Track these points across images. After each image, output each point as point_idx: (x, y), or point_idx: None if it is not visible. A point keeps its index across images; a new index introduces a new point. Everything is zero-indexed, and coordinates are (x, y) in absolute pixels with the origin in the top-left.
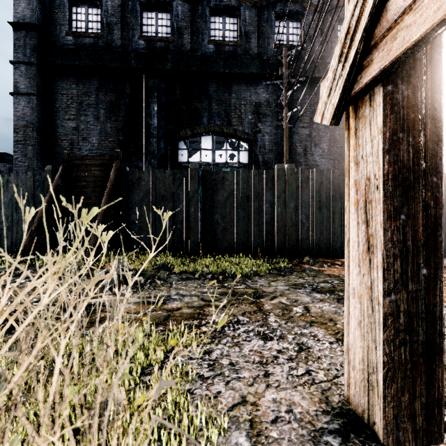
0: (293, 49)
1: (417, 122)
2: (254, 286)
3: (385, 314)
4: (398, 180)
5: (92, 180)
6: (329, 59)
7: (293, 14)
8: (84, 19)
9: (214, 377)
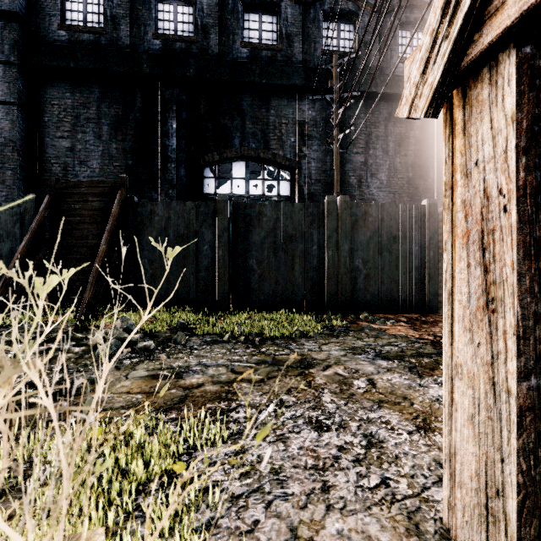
0: (345, 57)
1: None
2: (301, 352)
3: (520, 408)
4: (540, 195)
5: (89, 214)
6: (388, 71)
7: (345, 15)
8: (82, 9)
9: (248, 495)
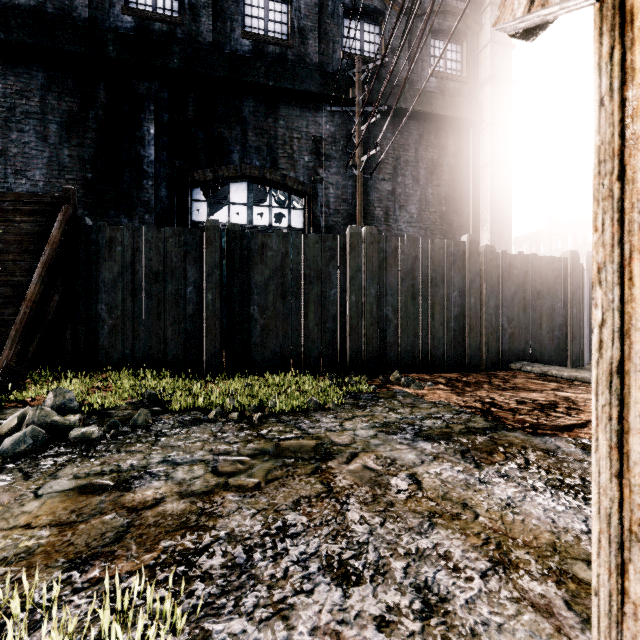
0: (369, 63)
1: None
2: (316, 433)
3: None
4: None
5: (16, 240)
6: (419, 85)
7: (369, 13)
8: None
9: None
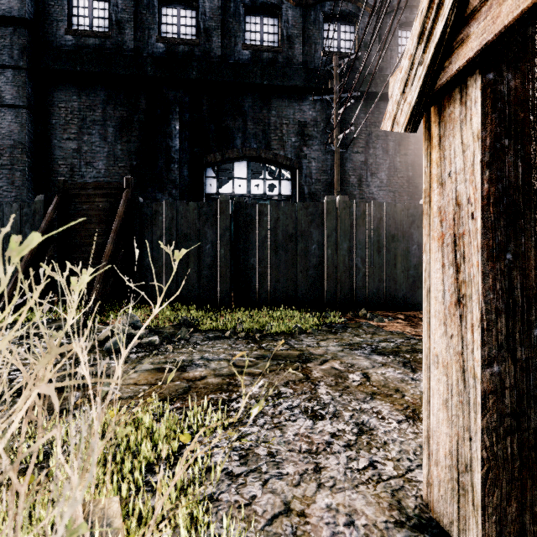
0: (345, 57)
1: (527, 124)
2: (299, 347)
3: (484, 392)
4: (502, 204)
5: (96, 214)
6: (388, 71)
7: (345, 16)
8: (88, 14)
9: (247, 474)
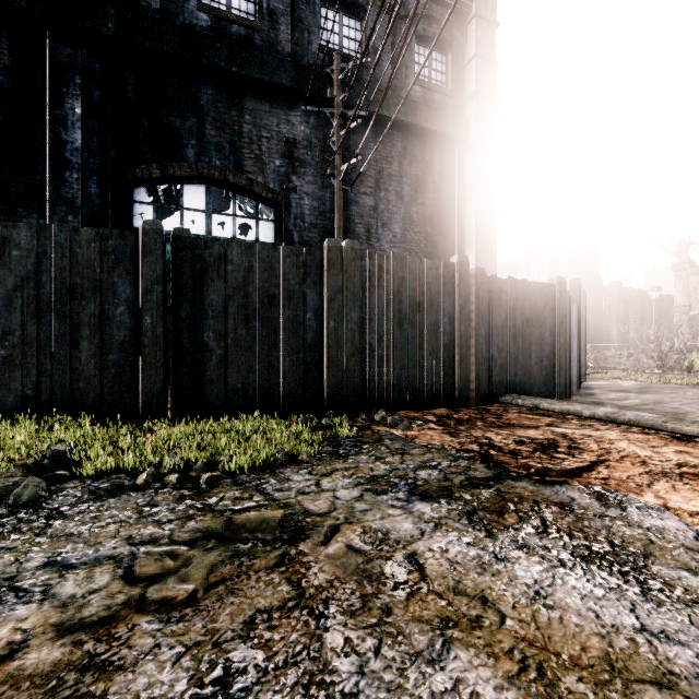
0: (349, 61)
1: None
2: (284, 498)
3: None
4: None
5: None
6: (403, 93)
7: (349, 5)
8: None
9: None
